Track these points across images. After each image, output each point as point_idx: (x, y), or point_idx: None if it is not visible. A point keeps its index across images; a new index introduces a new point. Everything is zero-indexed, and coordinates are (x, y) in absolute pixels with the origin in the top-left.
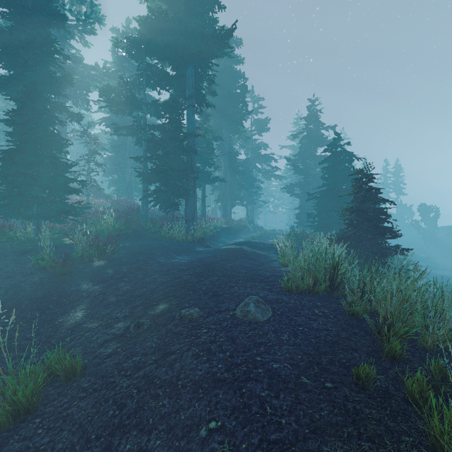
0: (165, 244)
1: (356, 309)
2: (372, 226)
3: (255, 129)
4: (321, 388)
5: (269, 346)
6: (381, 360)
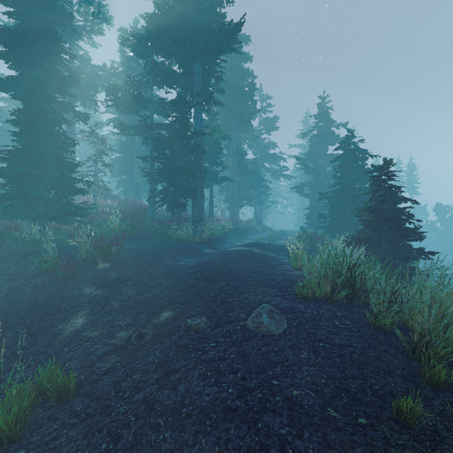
0: (172, 245)
1: (383, 322)
2: (393, 227)
3: (263, 128)
4: (354, 425)
5: (286, 366)
6: (421, 387)
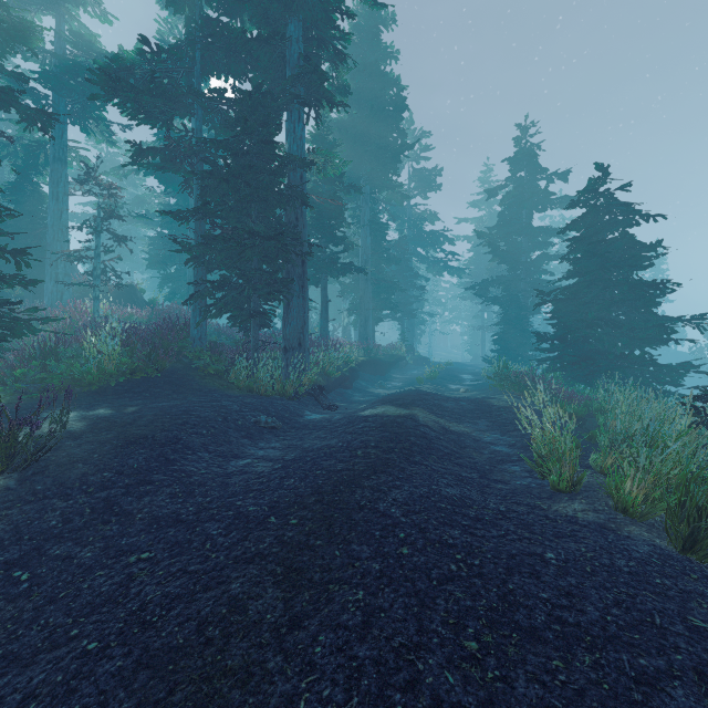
0: (230, 405)
1: None
2: None
3: (415, 187)
4: None
5: None
6: None
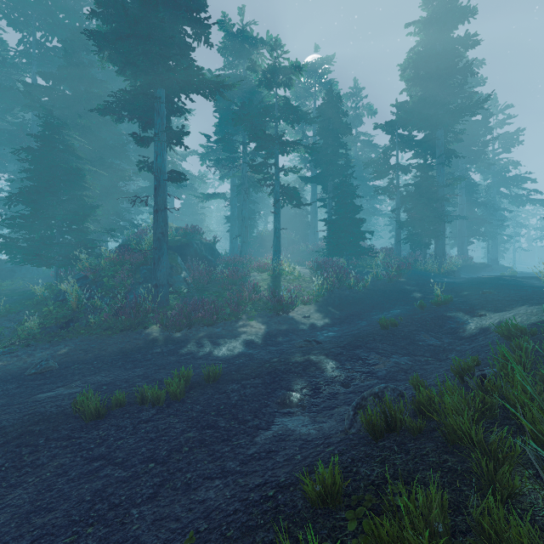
0: (427, 273)
1: None
2: None
3: (499, 147)
4: None
5: (538, 295)
6: None
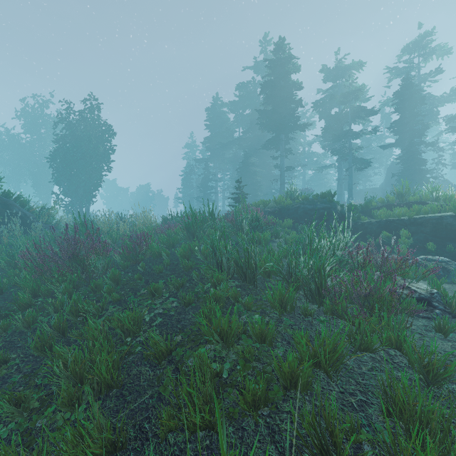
0: None
1: None
2: None
3: None
4: None
5: None
6: None
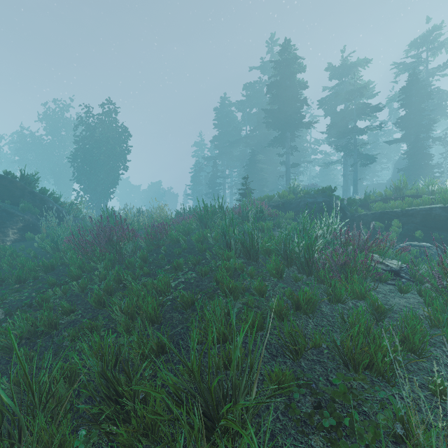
0: None
1: None
2: None
3: None
4: None
5: None
6: None
